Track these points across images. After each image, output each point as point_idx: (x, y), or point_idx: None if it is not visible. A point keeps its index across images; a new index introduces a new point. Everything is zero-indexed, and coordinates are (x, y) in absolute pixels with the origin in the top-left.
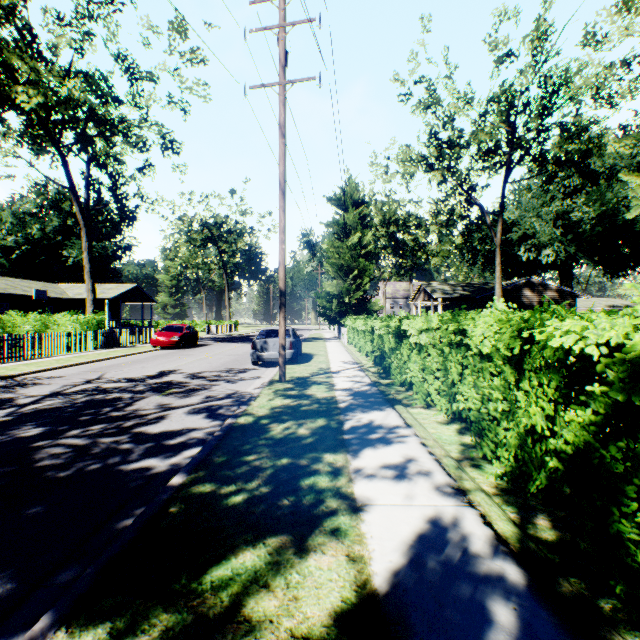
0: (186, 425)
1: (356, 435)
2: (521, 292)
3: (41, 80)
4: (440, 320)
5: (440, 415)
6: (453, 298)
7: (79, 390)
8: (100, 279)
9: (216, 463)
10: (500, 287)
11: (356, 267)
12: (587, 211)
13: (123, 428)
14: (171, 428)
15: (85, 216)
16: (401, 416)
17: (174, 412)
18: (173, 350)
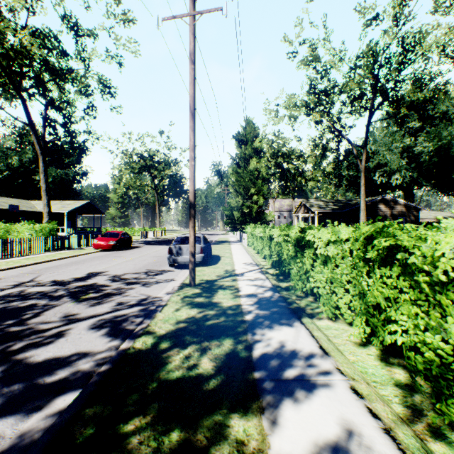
0: (79, 347)
1: (268, 371)
2: (377, 206)
3: (3, 36)
4: (355, 232)
5: (351, 331)
6: (326, 211)
7: (1, 295)
8: (64, 197)
9: (75, 444)
10: (364, 202)
11: (253, 187)
12: (427, 146)
13: (6, 353)
14: (60, 353)
15: (41, 146)
16: (313, 335)
17: (76, 326)
18: (110, 252)
